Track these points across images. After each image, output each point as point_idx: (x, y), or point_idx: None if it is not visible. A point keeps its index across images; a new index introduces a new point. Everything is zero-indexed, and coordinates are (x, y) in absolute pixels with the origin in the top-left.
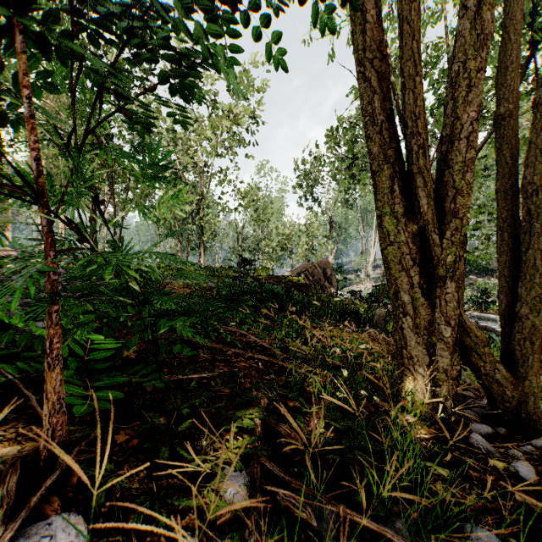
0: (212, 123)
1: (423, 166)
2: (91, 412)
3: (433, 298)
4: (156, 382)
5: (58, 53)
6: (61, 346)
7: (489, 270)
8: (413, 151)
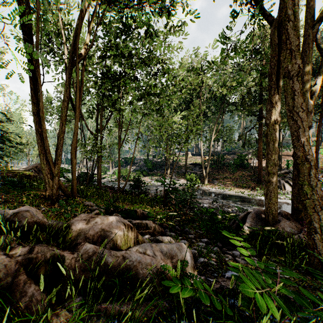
0: None
1: (49, 155)
2: None
3: (53, 180)
4: None
5: None
6: None
7: (135, 163)
8: (47, 152)
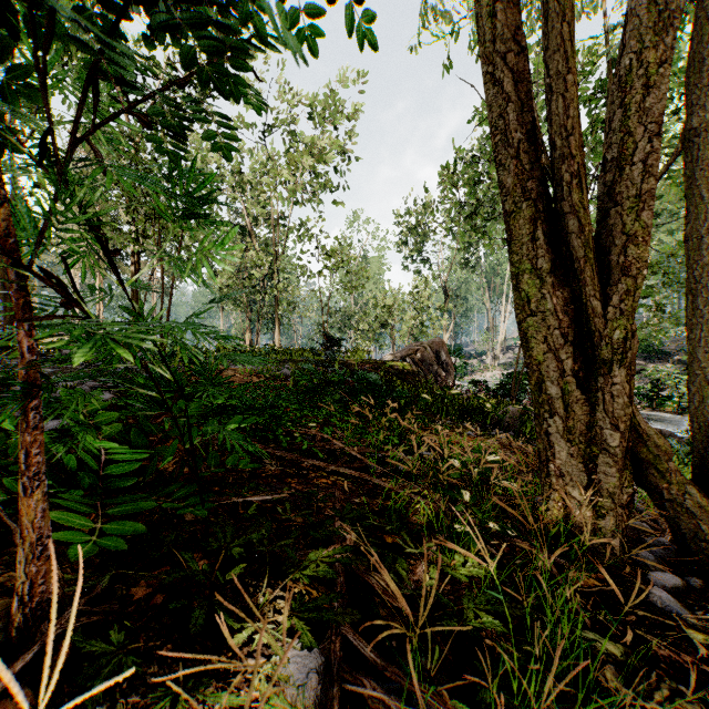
0: (290, 160)
1: (580, 202)
2: (99, 552)
3: (593, 391)
4: (196, 508)
5: (28, 18)
6: (44, 460)
7: (662, 353)
8: (565, 180)
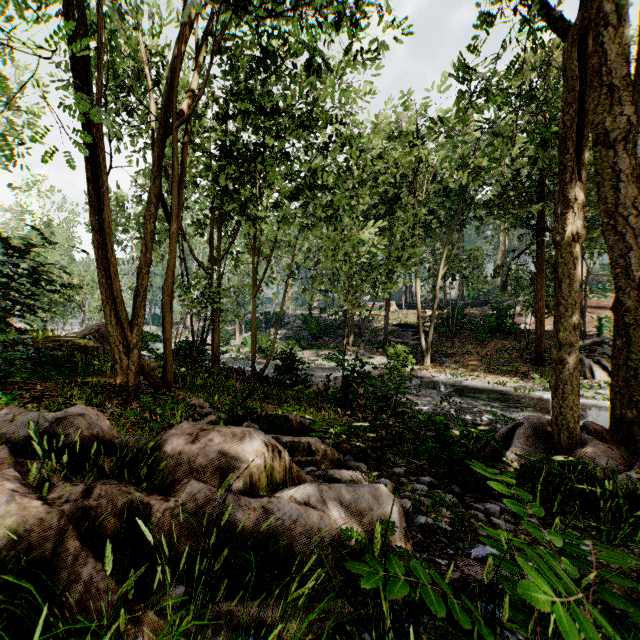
0: None
1: (122, 309)
2: None
3: (129, 356)
4: None
5: None
6: None
7: (285, 324)
8: (117, 303)
